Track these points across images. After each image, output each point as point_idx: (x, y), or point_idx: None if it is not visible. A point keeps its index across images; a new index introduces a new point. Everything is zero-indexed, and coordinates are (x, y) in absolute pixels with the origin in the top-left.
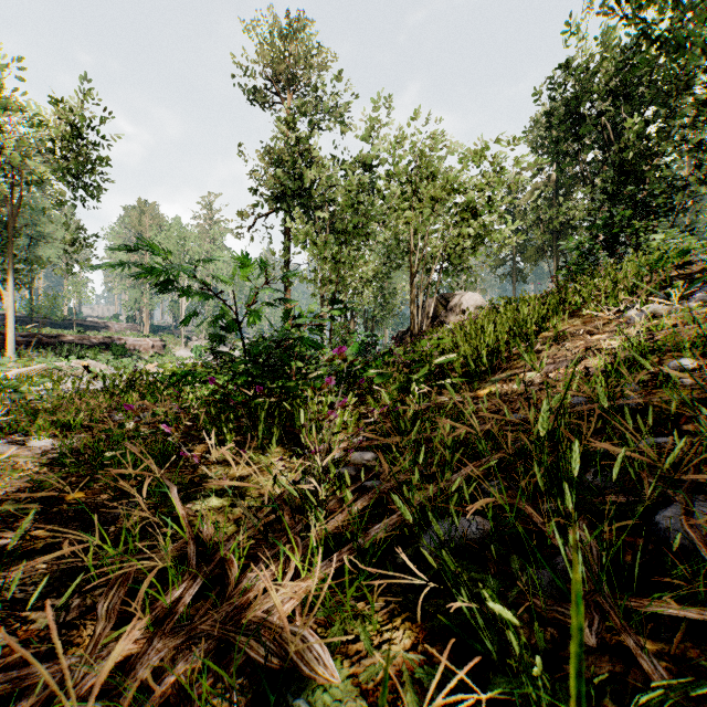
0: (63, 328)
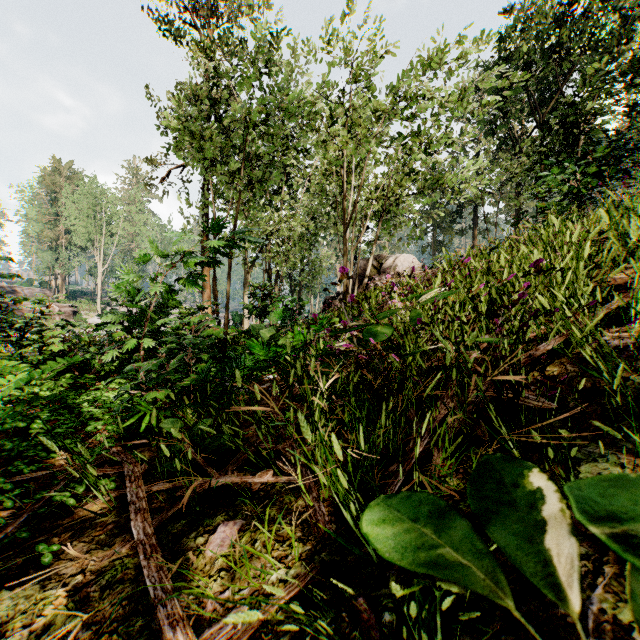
0: None
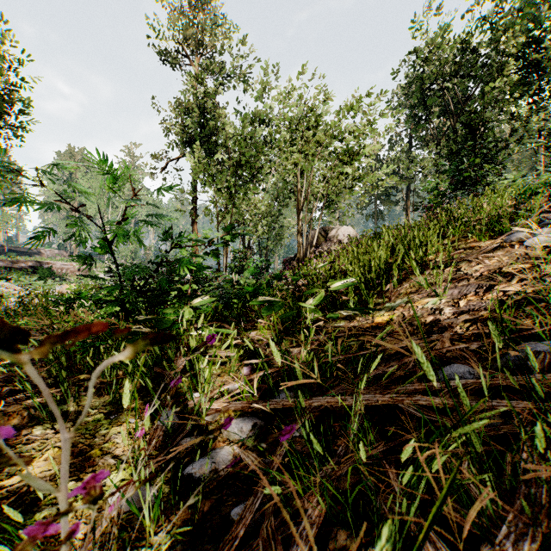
0: None
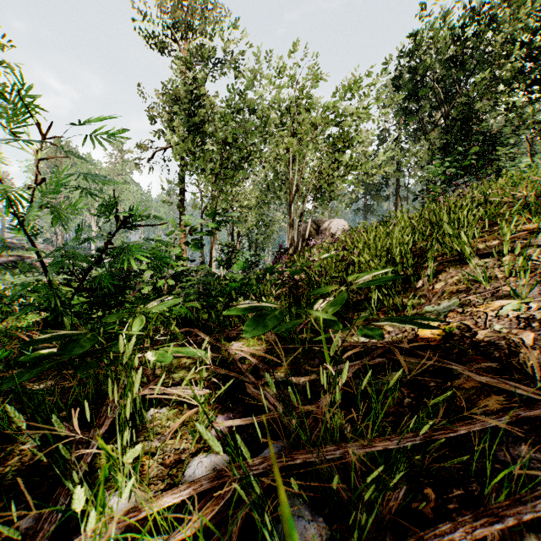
0: None
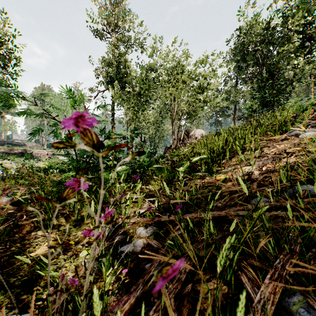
0: (2, 145)
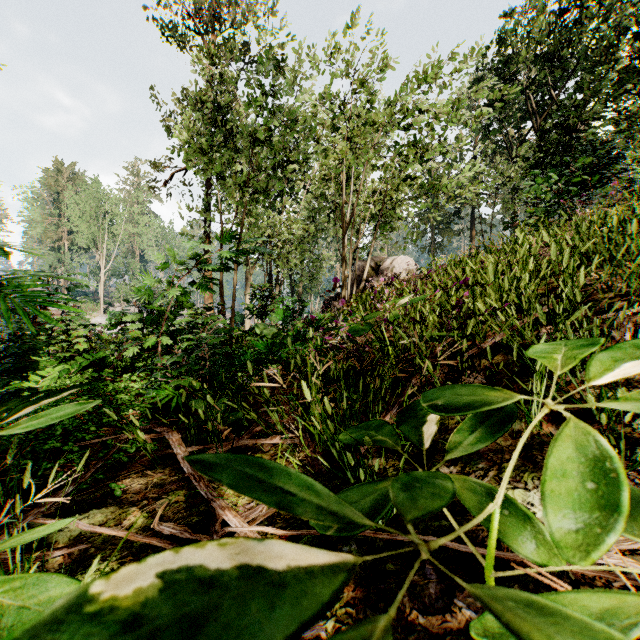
0: None
